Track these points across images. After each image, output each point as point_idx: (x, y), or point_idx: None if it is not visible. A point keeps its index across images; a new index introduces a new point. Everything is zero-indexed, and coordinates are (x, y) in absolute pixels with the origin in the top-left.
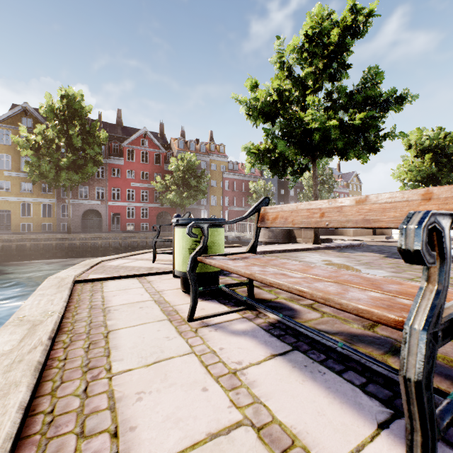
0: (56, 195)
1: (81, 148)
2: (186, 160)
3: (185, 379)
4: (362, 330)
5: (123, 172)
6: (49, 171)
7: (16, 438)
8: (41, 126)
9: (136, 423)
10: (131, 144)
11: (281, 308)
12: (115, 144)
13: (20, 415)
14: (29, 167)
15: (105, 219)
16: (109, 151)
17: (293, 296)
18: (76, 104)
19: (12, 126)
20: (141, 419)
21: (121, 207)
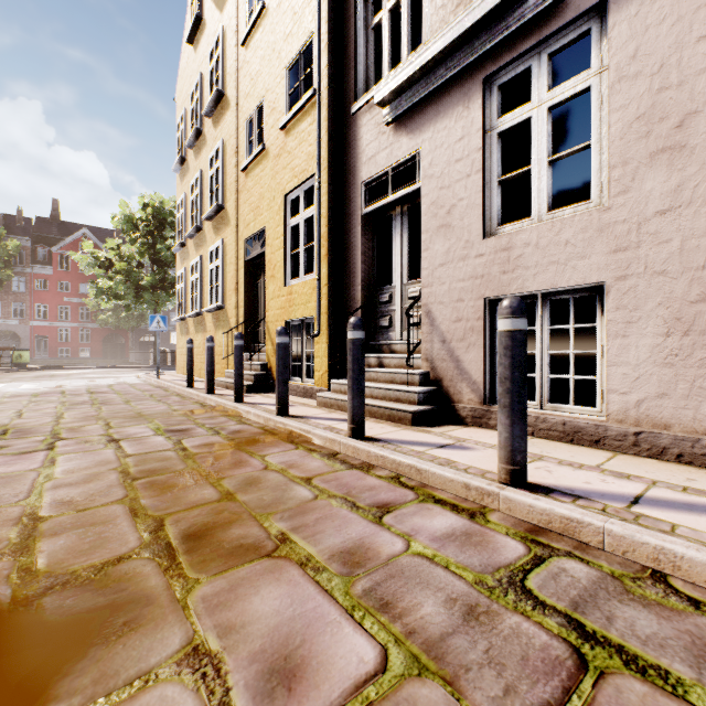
0: None
1: None
2: None
3: None
4: None
5: (53, 284)
6: None
7: None
8: None
9: None
10: (65, 248)
11: None
12: (41, 248)
13: None
14: None
15: (27, 343)
16: (33, 257)
17: None
18: None
19: None
20: None
21: (50, 328)
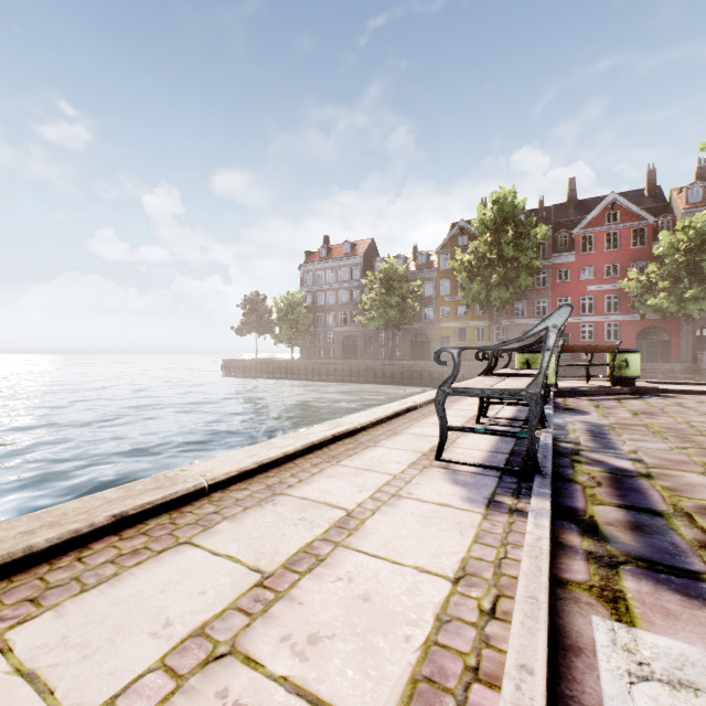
0: (489, 316)
1: (513, 257)
2: (693, 229)
3: (474, 406)
4: (602, 423)
5: (574, 272)
6: (479, 293)
7: (430, 402)
8: (473, 244)
9: (454, 406)
10: (587, 226)
11: (577, 413)
12: (561, 234)
13: (431, 399)
14: (462, 291)
15: None
16: (553, 247)
17: (610, 413)
18: (506, 207)
19: (450, 249)
20: (456, 407)
21: (570, 325)
